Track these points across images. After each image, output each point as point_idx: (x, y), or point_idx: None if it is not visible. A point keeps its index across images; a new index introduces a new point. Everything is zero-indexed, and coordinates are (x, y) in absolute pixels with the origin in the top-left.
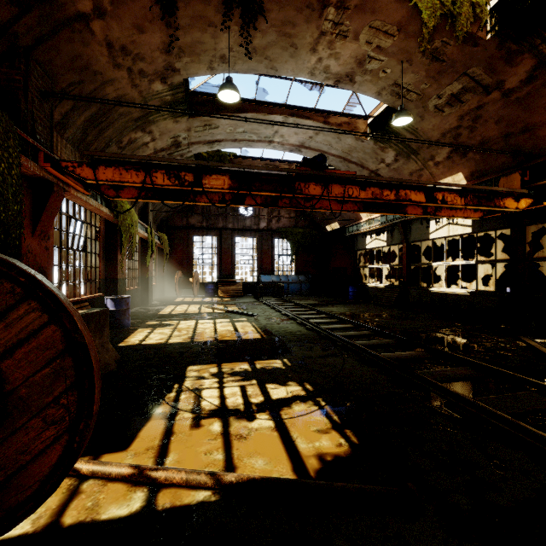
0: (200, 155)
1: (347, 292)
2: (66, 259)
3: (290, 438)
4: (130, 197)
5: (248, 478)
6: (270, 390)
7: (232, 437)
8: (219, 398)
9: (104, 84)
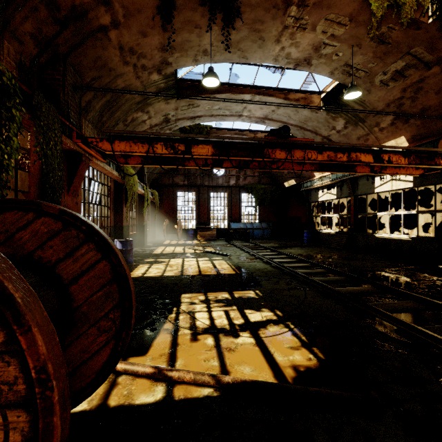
0: (184, 128)
1: (302, 237)
2: (88, 211)
3: (269, 352)
4: (135, 163)
5: (241, 380)
6: (248, 314)
7: (223, 349)
8: (209, 319)
9: (116, 77)
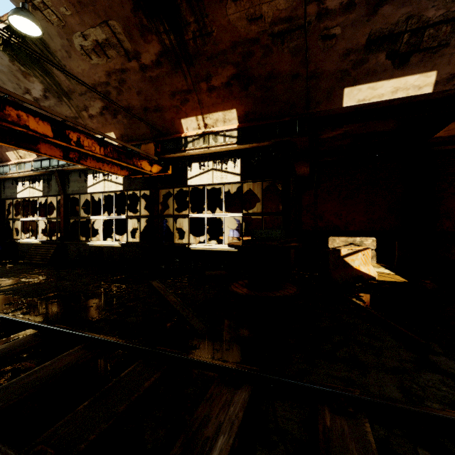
0: None
1: None
2: None
3: None
4: None
5: None
6: None
7: None
8: None
9: None
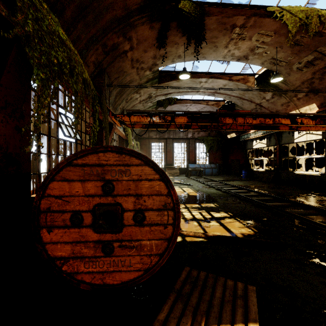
0: (159, 100)
1: (240, 174)
2: None
3: (227, 228)
4: (138, 127)
5: (217, 235)
6: (213, 214)
7: (203, 226)
8: (191, 215)
9: (126, 75)
